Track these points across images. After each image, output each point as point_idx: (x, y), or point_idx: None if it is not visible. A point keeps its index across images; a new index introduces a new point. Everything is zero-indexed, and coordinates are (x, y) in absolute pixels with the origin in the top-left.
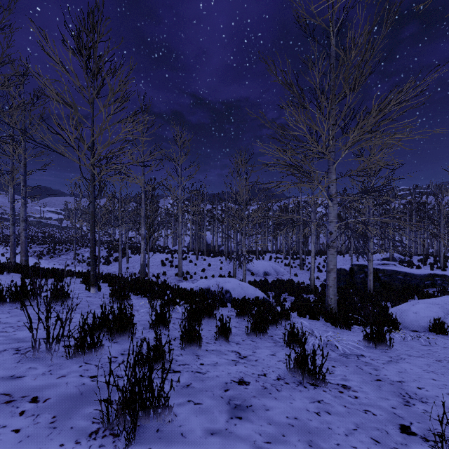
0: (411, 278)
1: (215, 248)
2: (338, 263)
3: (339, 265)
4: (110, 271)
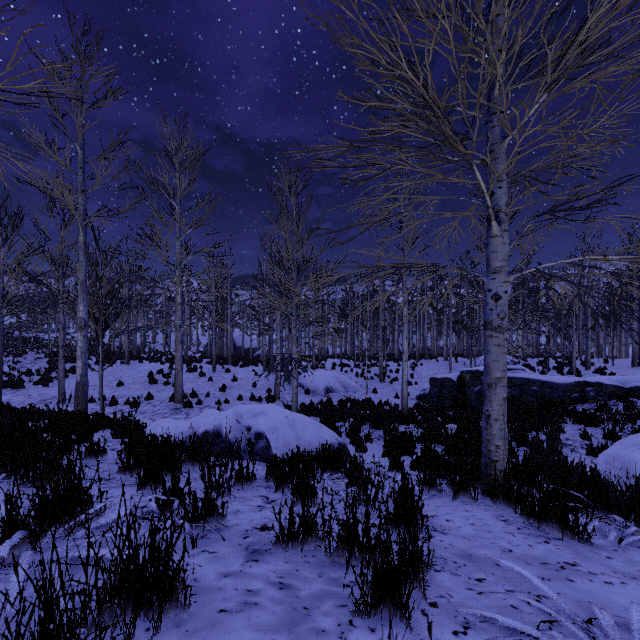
0: (551, 389)
1: (247, 352)
2: (431, 370)
3: (433, 373)
4: (43, 397)
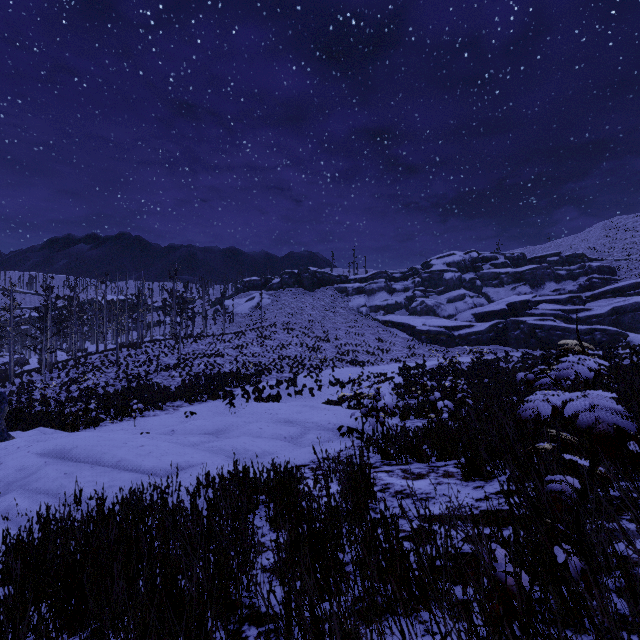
0: None
1: None
2: None
3: None
4: None
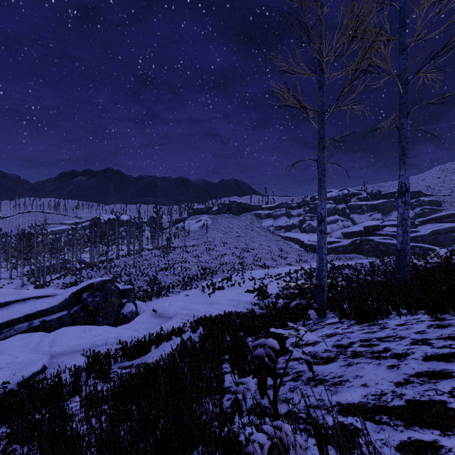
0: (53, 265)
1: None
2: None
3: None
4: None
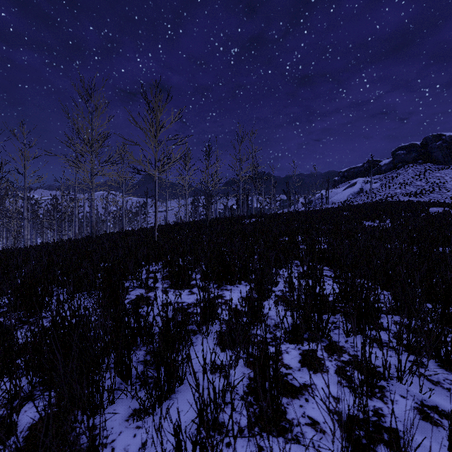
0: None
1: None
2: None
3: None
4: None
